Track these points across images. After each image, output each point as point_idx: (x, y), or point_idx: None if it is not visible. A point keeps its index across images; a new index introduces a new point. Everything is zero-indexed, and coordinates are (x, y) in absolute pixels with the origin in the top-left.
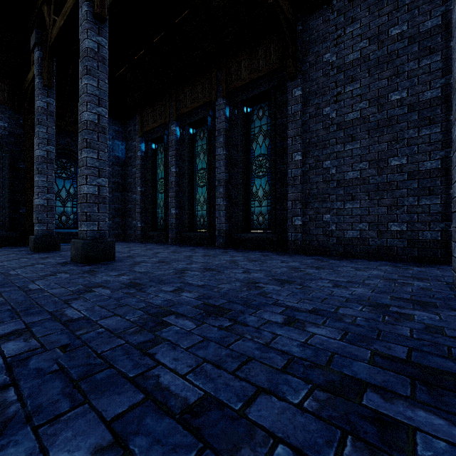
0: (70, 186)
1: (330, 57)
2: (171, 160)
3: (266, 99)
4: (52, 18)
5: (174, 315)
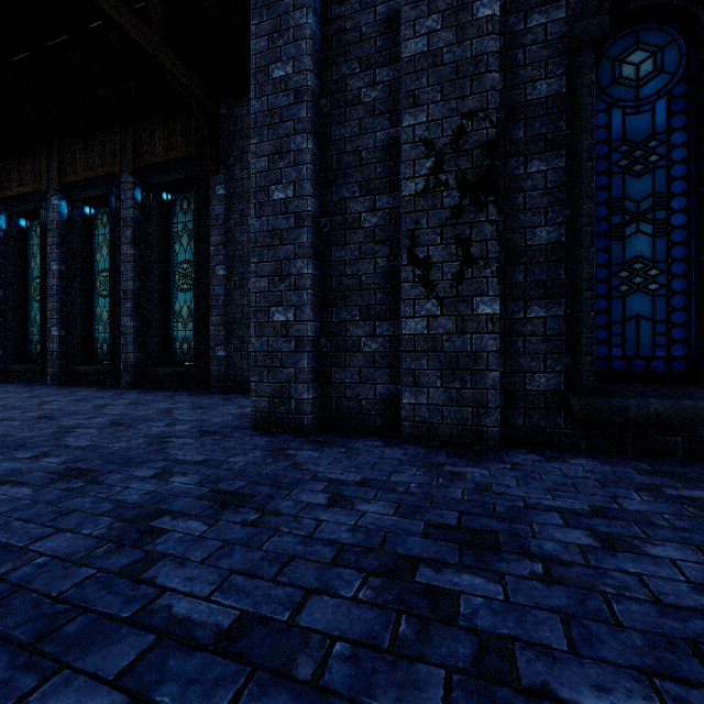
0: None
1: None
2: (51, 252)
3: (192, 188)
4: None
5: None
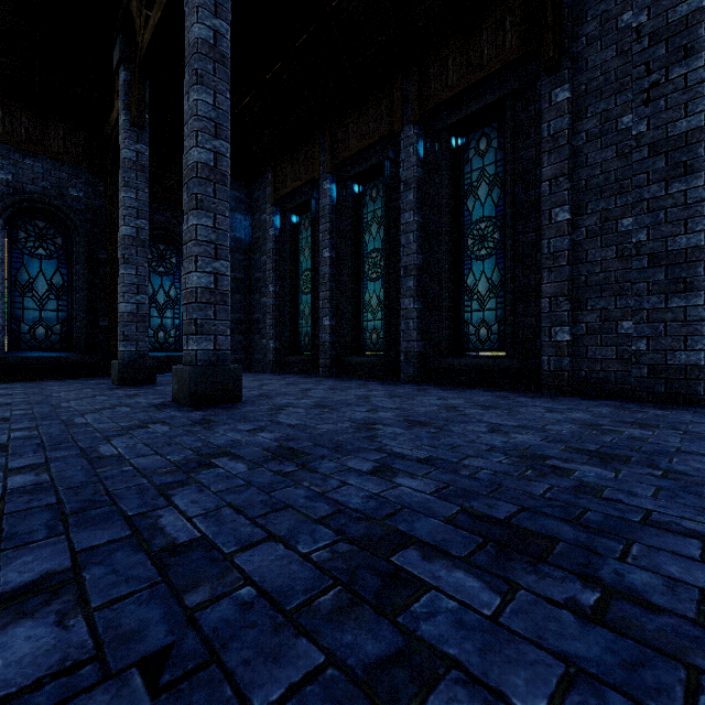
0: (170, 286)
1: (635, 17)
2: (323, 239)
3: (494, 118)
4: (143, 14)
5: (414, 550)
